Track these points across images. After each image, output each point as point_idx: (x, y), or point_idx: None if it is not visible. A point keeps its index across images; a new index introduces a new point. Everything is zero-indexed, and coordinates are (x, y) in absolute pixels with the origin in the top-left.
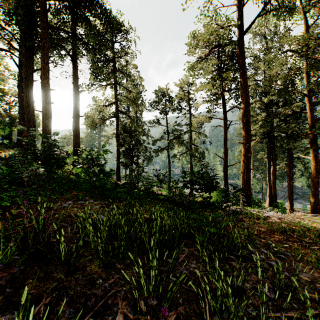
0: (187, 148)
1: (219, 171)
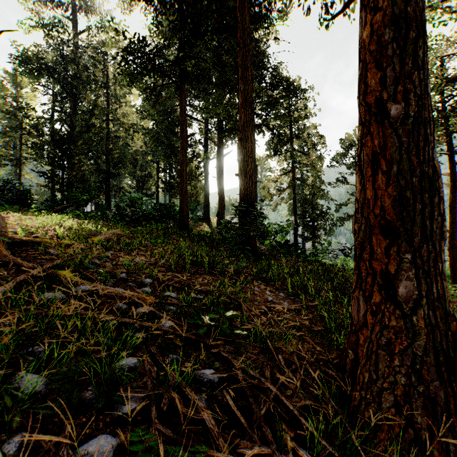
0: None
1: None
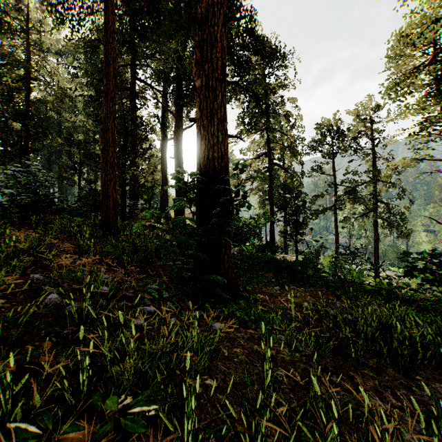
0: (367, 207)
1: (423, 242)
